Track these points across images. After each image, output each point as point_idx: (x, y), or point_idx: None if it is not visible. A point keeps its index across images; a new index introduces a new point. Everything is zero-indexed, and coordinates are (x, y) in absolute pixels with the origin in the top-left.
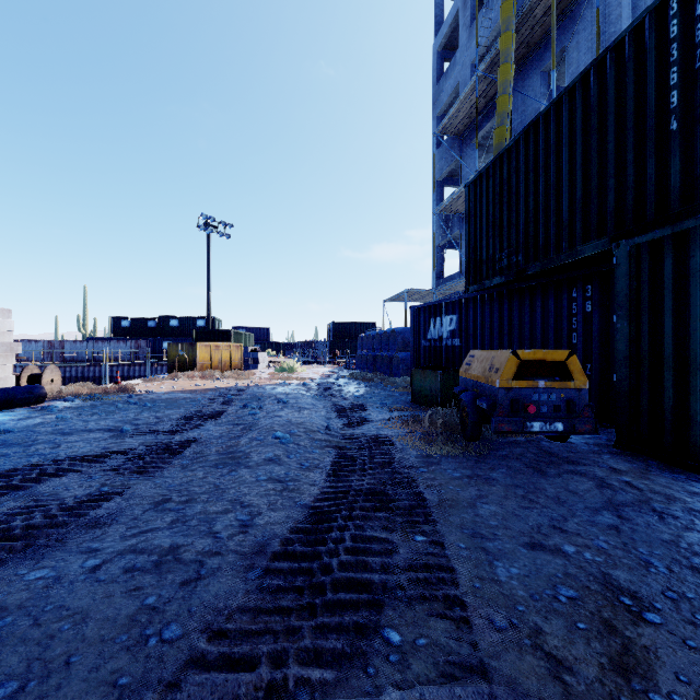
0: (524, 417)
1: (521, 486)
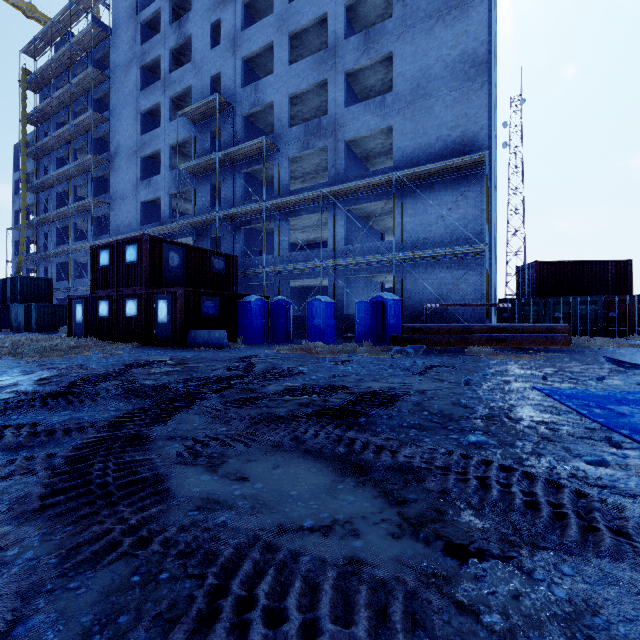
0: None
1: None
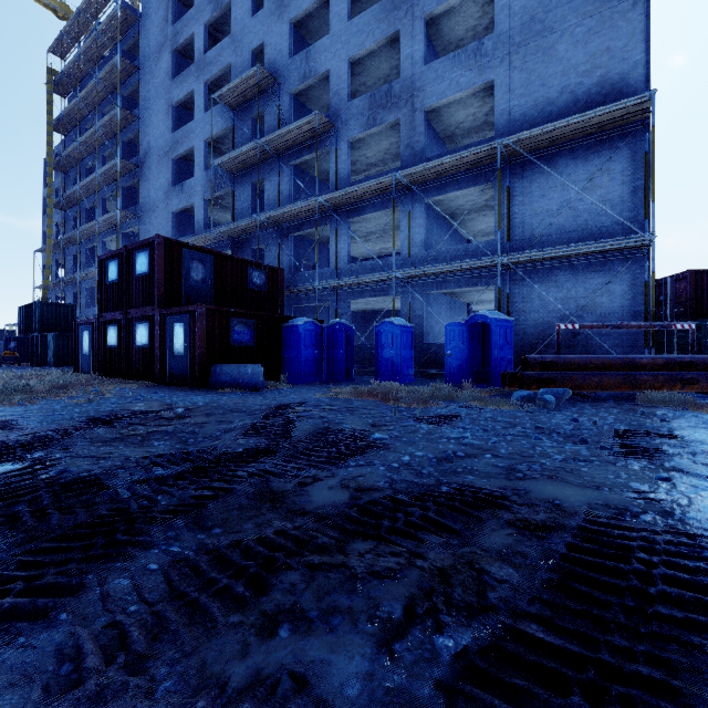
0: (6, 361)
1: (3, 369)
